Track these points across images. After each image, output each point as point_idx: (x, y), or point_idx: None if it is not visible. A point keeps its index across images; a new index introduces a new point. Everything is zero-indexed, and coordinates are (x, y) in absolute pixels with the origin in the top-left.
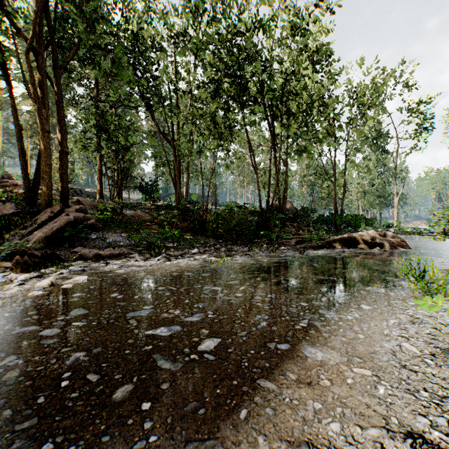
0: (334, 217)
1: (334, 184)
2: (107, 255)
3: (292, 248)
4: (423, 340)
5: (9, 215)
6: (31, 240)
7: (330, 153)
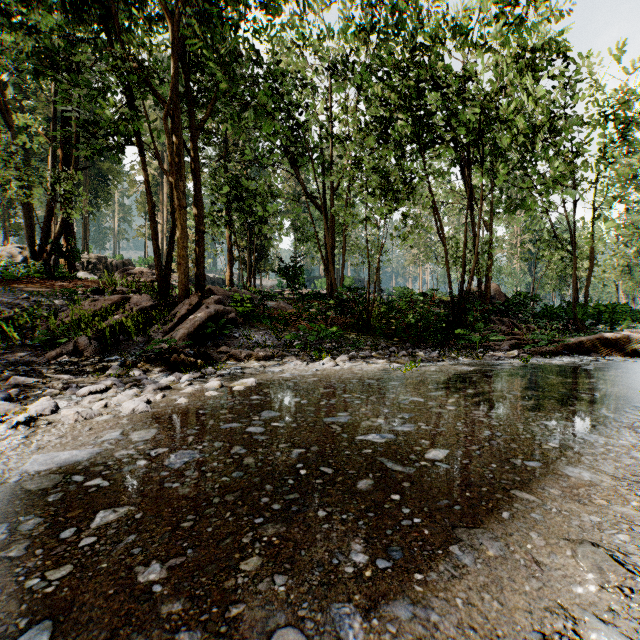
0: (572, 307)
1: (574, 255)
2: (260, 357)
3: (506, 354)
4: None
5: (147, 308)
6: (174, 337)
7: (564, 207)
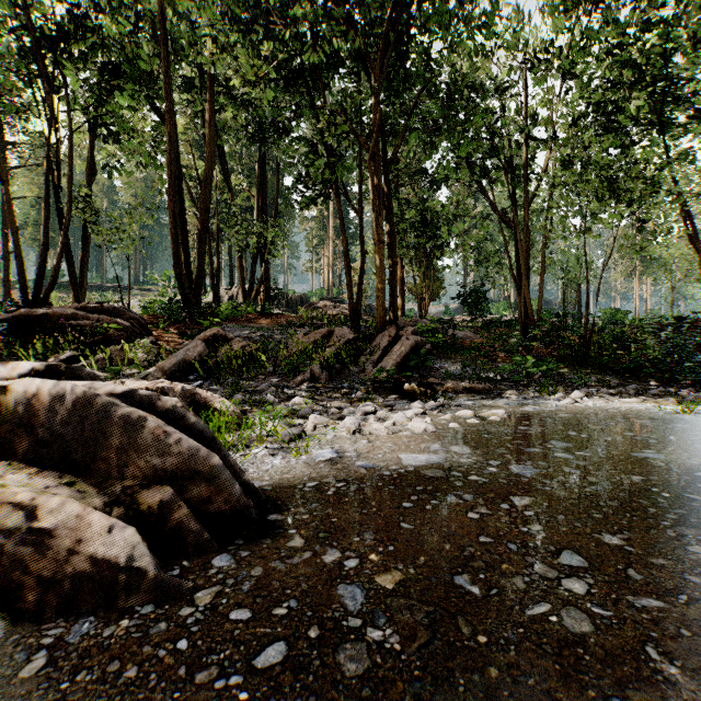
0: None
1: None
2: (480, 389)
3: None
4: None
5: (351, 340)
6: (384, 367)
7: None
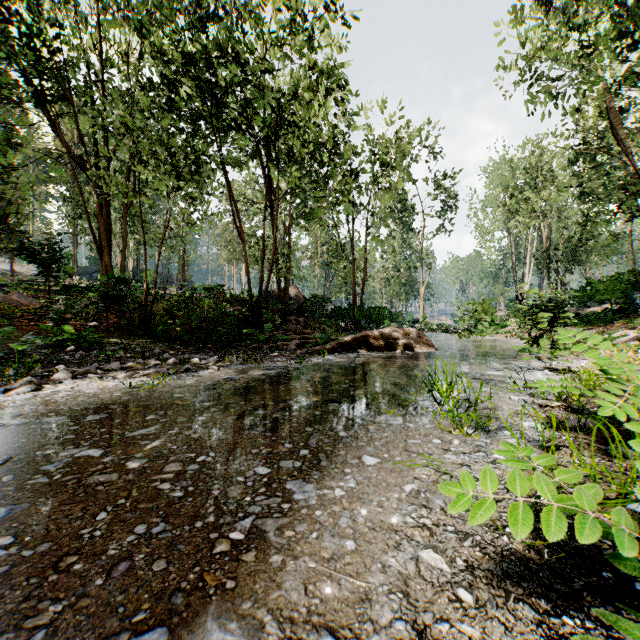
0: (352, 309)
1: (353, 265)
2: None
3: (289, 355)
4: (454, 529)
5: None
6: None
7: (347, 223)
